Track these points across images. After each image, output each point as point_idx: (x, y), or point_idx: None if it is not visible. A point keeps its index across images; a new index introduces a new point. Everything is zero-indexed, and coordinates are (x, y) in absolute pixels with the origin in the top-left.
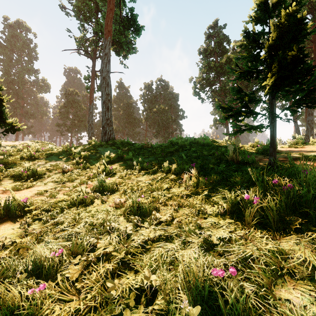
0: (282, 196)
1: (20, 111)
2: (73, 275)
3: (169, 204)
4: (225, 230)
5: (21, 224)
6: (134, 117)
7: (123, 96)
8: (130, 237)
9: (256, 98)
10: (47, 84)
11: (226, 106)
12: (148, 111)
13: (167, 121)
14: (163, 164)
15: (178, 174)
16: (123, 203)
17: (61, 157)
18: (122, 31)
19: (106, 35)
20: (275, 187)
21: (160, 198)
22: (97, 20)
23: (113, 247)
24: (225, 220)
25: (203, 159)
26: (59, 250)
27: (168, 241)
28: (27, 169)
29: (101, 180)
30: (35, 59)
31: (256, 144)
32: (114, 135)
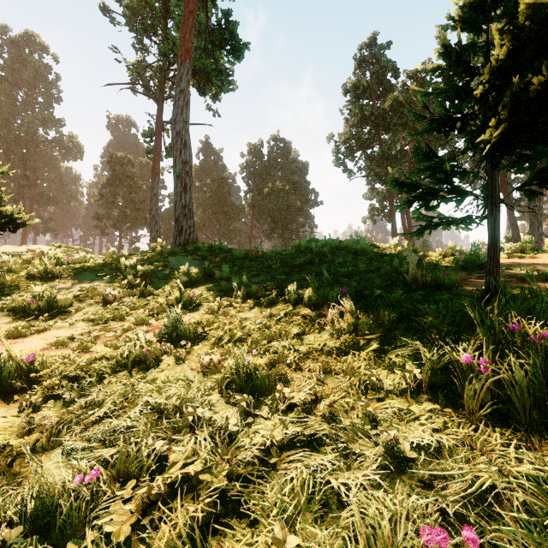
0: (536, 357)
1: (30, 192)
2: (121, 530)
3: (305, 368)
4: (425, 427)
5: (22, 406)
6: (231, 204)
7: (212, 166)
8: (235, 440)
9: (462, 169)
10: (78, 144)
11: (409, 182)
12: (256, 192)
13: (287, 211)
14: (286, 287)
15: (316, 307)
16: (217, 363)
17: (102, 275)
18: (209, 52)
19: (183, 57)
20: (516, 338)
21: (288, 355)
22: (165, 33)
23: (202, 462)
24: (421, 403)
25: (359, 279)
26: (93, 471)
27: (311, 449)
28: (38, 297)
29: (175, 318)
30: (57, 102)
31: (450, 252)
32: (196, 235)
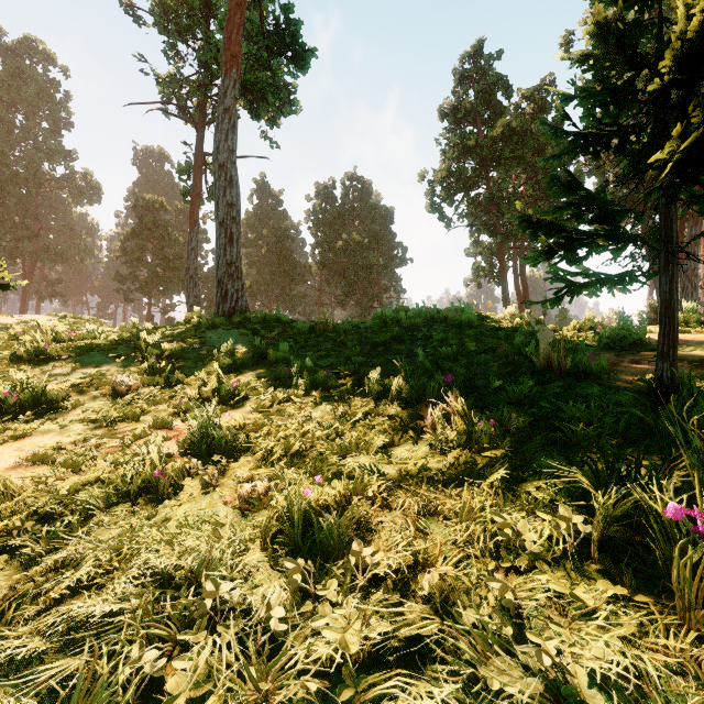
0: None
1: (31, 245)
2: None
3: (396, 504)
4: (606, 630)
5: None
6: (293, 261)
7: (269, 213)
8: (281, 652)
9: (620, 206)
10: (95, 184)
11: (547, 222)
12: (326, 247)
13: (367, 270)
14: (366, 374)
15: (409, 403)
16: (263, 493)
17: (115, 356)
18: (265, 62)
19: (228, 65)
20: None
21: (369, 484)
22: (206, 36)
23: (220, 699)
24: (590, 578)
25: (468, 364)
26: None
27: (410, 669)
28: (20, 388)
29: (207, 421)
30: (67, 128)
31: (587, 325)
32: (245, 301)
